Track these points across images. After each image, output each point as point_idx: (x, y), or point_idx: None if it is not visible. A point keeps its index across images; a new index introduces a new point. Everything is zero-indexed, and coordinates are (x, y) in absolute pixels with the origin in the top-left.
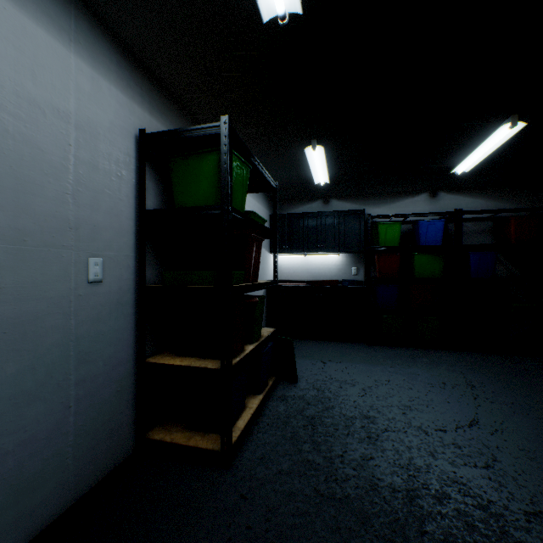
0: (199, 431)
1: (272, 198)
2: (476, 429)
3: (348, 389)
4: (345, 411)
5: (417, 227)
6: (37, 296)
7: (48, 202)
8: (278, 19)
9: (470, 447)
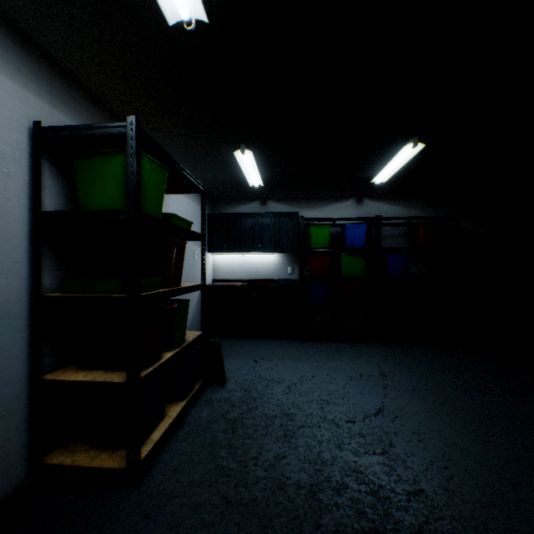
0: (108, 448)
1: (210, 197)
2: (380, 417)
3: (274, 387)
4: (268, 411)
5: (344, 231)
6: None
7: None
8: (185, 24)
9: (373, 435)
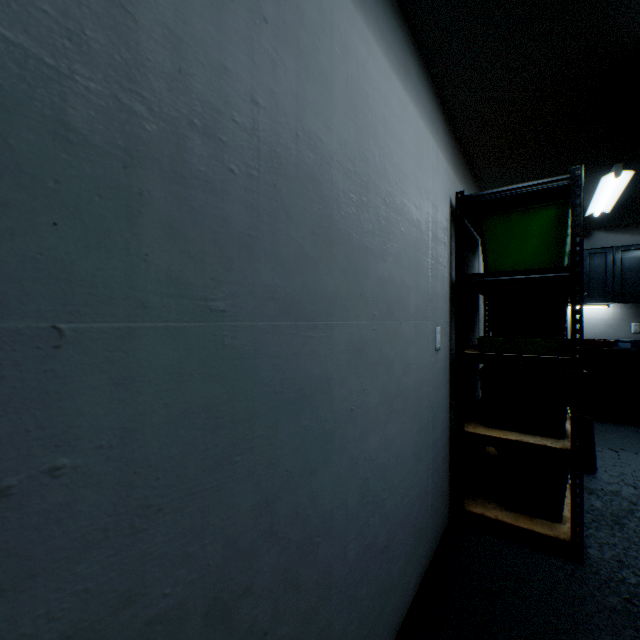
0: (520, 513)
1: None
2: None
3: None
4: None
5: None
6: (420, 365)
7: (423, 278)
8: None
9: None
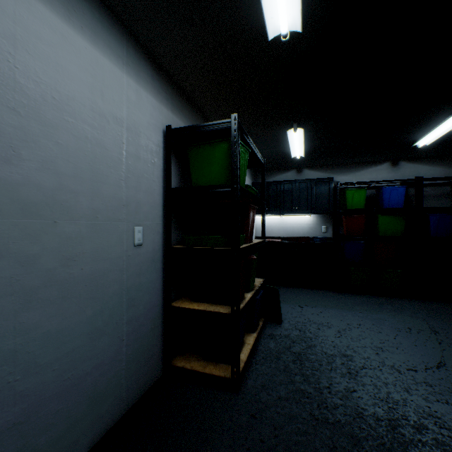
0: (211, 361)
1: (253, 168)
2: (444, 370)
3: (325, 330)
4: (326, 350)
5: (381, 192)
6: (104, 258)
7: (110, 187)
8: (281, 37)
9: (440, 386)
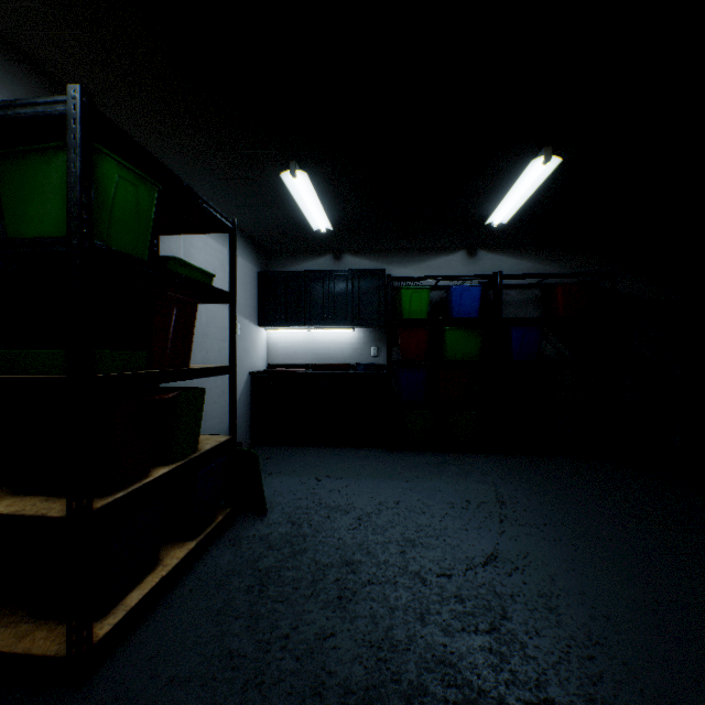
0: (51, 620)
1: (263, 249)
2: (491, 569)
3: (338, 518)
4: (321, 557)
5: (450, 294)
6: None
7: None
8: None
9: (477, 599)
